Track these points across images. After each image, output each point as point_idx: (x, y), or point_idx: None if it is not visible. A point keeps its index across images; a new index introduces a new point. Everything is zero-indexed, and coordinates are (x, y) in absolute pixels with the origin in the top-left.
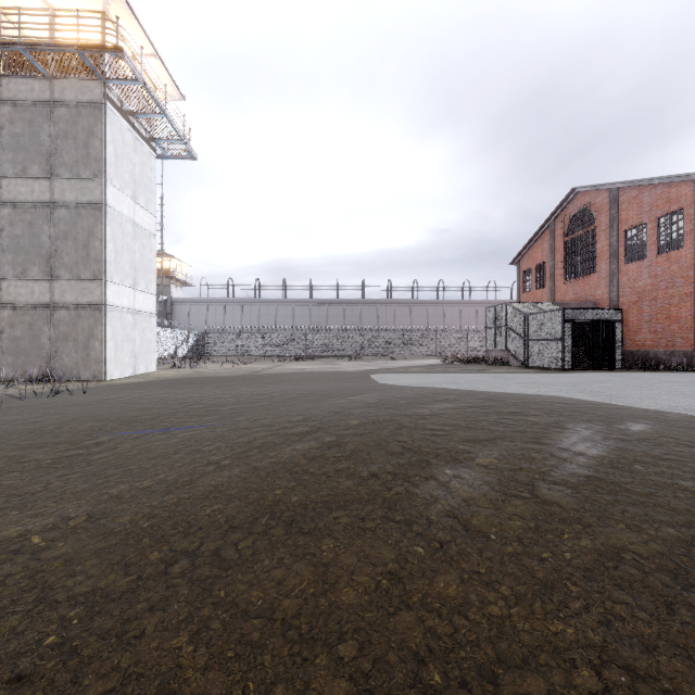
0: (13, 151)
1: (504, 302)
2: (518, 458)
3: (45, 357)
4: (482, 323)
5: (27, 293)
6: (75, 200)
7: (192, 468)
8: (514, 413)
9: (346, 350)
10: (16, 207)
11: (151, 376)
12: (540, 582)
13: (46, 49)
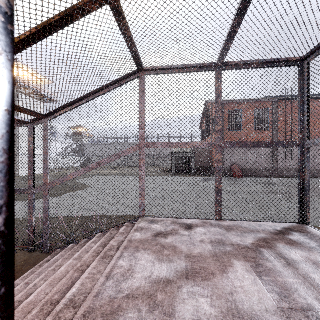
0: None
1: None
2: None
3: None
4: None
5: None
6: None
7: None
8: None
9: None
10: None
11: (35, 175)
12: None
13: None
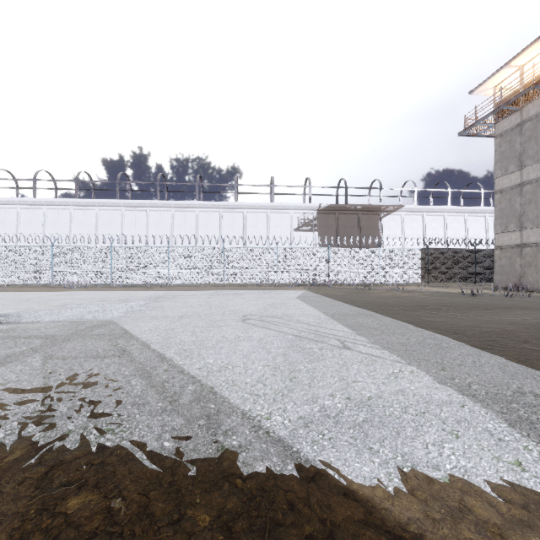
0: (500, 162)
1: None
2: None
3: (517, 277)
4: None
5: (507, 240)
6: (535, 177)
7: (515, 318)
8: None
9: None
10: (502, 193)
11: None
12: None
13: (514, 100)
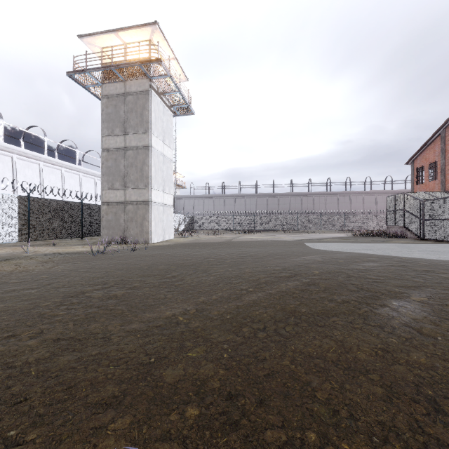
0: (107, 122)
1: (399, 191)
2: (442, 298)
3: (122, 230)
4: (381, 207)
5: (114, 196)
6: (136, 145)
7: (233, 291)
8: (427, 271)
9: (281, 226)
10: (109, 151)
11: (172, 241)
12: None
13: (124, 66)
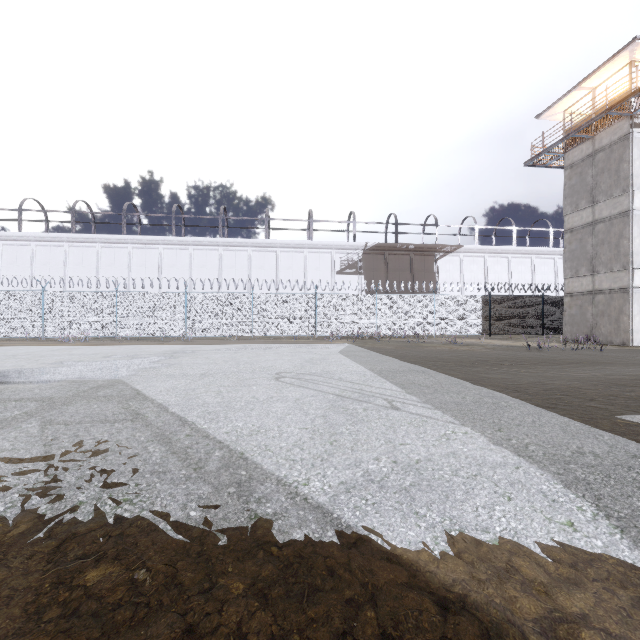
0: (570, 197)
1: None
2: None
3: (588, 327)
4: None
5: (578, 286)
6: (608, 214)
7: (583, 374)
8: None
9: None
10: (572, 232)
11: None
12: (615, 396)
13: (585, 126)
